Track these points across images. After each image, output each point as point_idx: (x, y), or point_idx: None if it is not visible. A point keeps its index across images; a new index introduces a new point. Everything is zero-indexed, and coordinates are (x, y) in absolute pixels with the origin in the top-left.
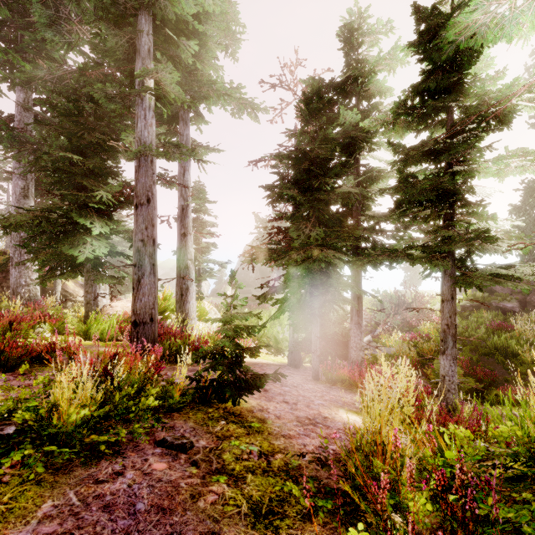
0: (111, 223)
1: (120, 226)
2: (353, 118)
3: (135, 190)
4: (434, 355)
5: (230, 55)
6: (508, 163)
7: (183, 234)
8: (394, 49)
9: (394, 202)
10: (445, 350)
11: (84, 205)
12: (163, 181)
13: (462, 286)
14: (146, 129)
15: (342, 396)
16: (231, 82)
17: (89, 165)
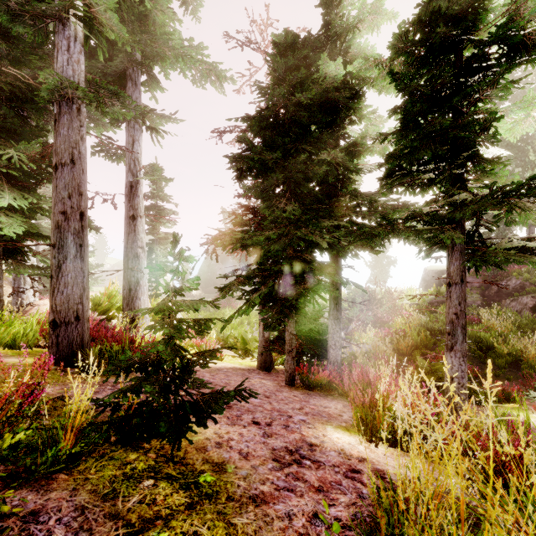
0: (31, 196)
1: (44, 200)
2: (335, 73)
3: (55, 145)
4: (410, 351)
5: (190, 13)
6: (527, 114)
7: (132, 216)
8: (380, 0)
9: (386, 169)
10: (454, 345)
11: None
12: (107, 153)
13: (477, 264)
14: (70, 66)
15: (324, 406)
16: (190, 38)
17: None
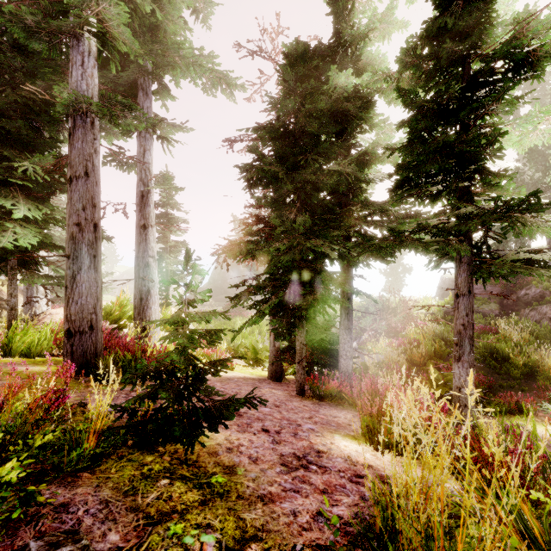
0: (44, 207)
1: (57, 211)
2: (345, 83)
3: (69, 158)
4: (424, 362)
5: (201, 21)
6: (534, 127)
7: (143, 226)
8: (390, 10)
9: (396, 180)
10: (461, 356)
11: (5, 182)
12: (118, 163)
13: (483, 276)
14: (84, 80)
15: (334, 416)
16: (201, 47)
17: (10, 129)
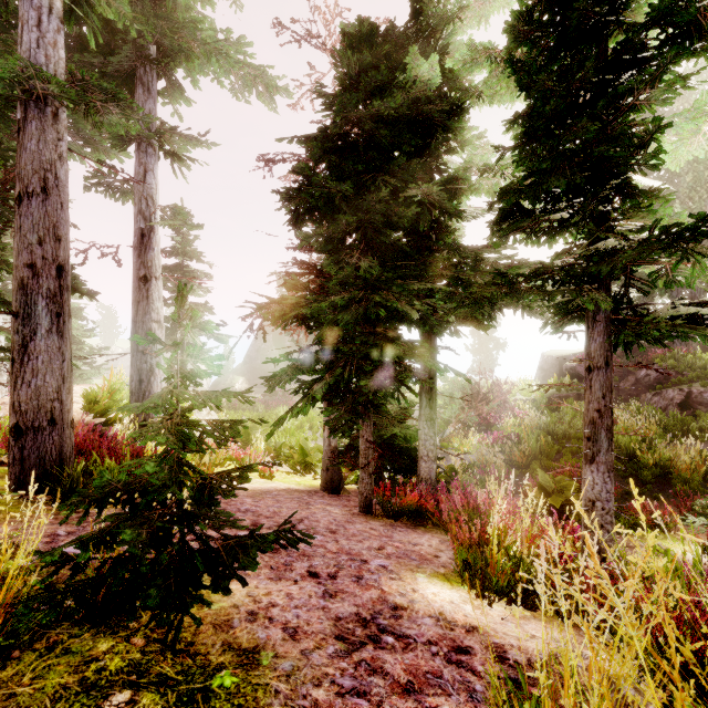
0: None
1: (9, 251)
2: (428, 76)
3: (18, 166)
4: (527, 462)
5: None
6: (696, 130)
7: (143, 278)
8: None
9: (500, 209)
10: (596, 456)
11: None
12: (108, 188)
13: (629, 340)
14: (42, 50)
15: (414, 543)
16: (227, 29)
17: None
